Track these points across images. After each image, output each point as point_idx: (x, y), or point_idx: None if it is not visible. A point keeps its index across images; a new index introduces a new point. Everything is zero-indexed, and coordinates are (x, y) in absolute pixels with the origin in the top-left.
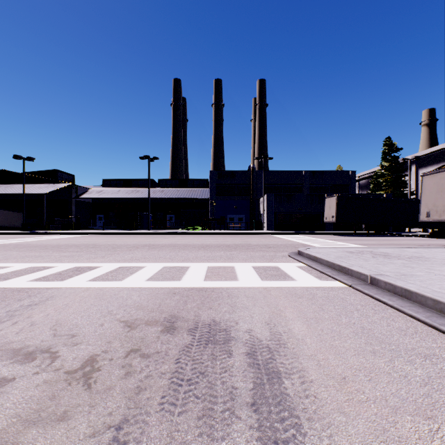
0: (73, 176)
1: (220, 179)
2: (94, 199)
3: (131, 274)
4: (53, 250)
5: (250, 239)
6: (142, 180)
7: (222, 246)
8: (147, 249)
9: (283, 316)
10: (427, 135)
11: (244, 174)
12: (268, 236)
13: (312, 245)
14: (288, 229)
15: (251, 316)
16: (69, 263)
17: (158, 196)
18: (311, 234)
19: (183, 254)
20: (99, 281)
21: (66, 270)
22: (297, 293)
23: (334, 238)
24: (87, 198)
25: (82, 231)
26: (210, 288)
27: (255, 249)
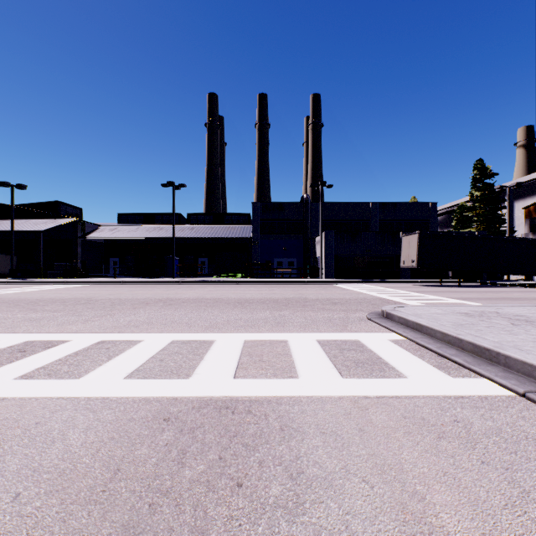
0: (80, 209)
1: (265, 213)
2: (107, 238)
3: (107, 361)
4: (22, 309)
5: (305, 290)
6: (168, 215)
7: (268, 301)
8: (159, 307)
9: (438, 529)
10: (523, 158)
11: (295, 206)
12: (329, 286)
13: (394, 300)
14: (353, 276)
15: (349, 534)
16: (21, 334)
17: (186, 235)
18: (384, 283)
19: (210, 315)
20: (36, 380)
21: (2, 350)
22: (427, 417)
23: (417, 289)
24: (97, 237)
25: (86, 280)
26: (243, 400)
27: (315, 306)
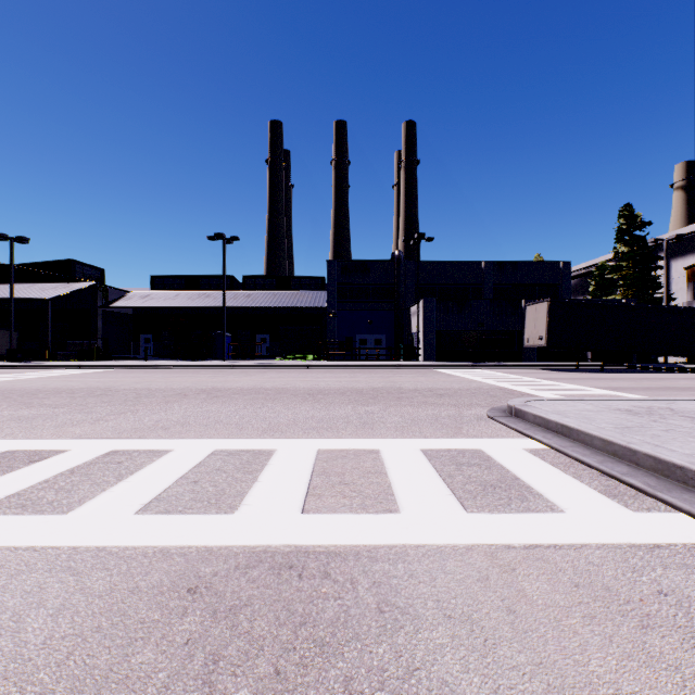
0: (101, 271)
1: (345, 276)
2: (137, 308)
3: (115, 483)
4: (12, 403)
5: (399, 377)
6: (217, 278)
7: (349, 393)
8: (200, 401)
9: None
10: (683, 204)
11: (384, 266)
12: (429, 372)
13: (520, 391)
14: (460, 358)
15: None
16: (0, 441)
17: (241, 304)
18: (502, 368)
19: (270, 412)
20: (2, 516)
21: None
22: (613, 585)
23: (547, 376)
24: (124, 307)
25: (108, 363)
26: (317, 552)
27: (414, 399)
